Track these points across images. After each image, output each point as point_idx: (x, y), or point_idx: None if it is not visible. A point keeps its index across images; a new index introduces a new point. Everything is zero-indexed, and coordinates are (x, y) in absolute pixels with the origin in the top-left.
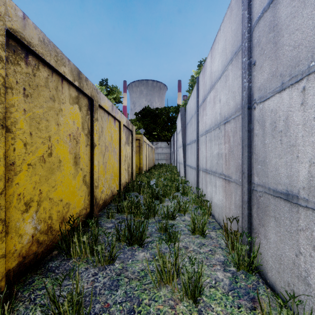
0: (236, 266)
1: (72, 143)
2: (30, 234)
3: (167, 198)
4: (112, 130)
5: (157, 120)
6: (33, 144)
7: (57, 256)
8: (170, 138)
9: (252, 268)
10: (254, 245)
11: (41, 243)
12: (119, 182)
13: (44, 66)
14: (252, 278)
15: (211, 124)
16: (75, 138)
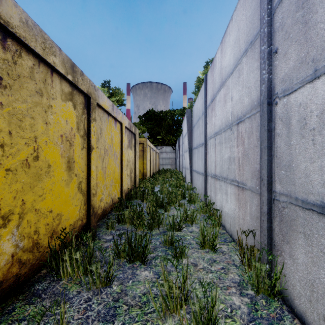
0: (254, 289)
1: (64, 145)
2: (9, 253)
3: (172, 206)
4: (113, 132)
5: (161, 123)
6: (14, 146)
7: (46, 276)
8: (175, 142)
9: (274, 293)
10: (276, 265)
11: (24, 263)
12: (120, 189)
13: (28, 54)
14: (274, 305)
15: (222, 125)
16: (68, 140)
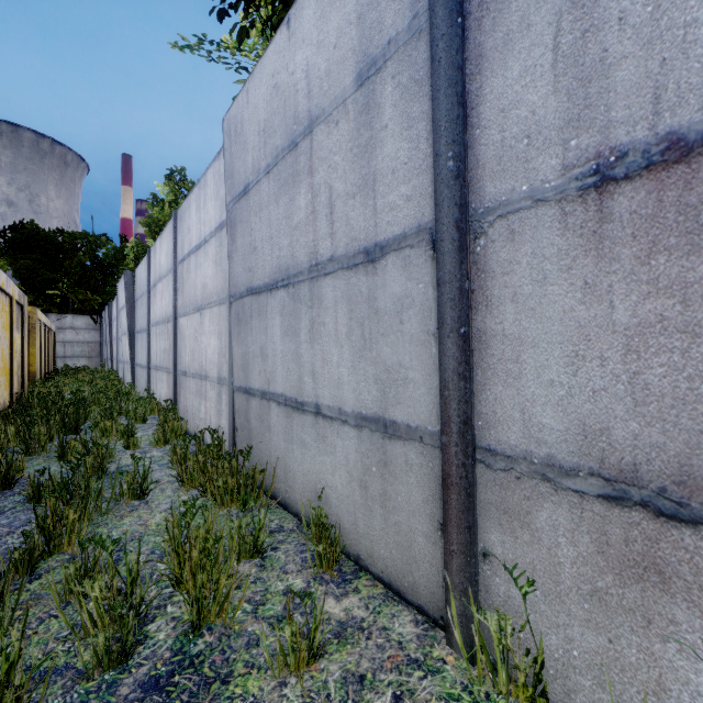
0: None
1: None
2: None
3: None
4: (5, 312)
5: (62, 262)
6: None
7: None
8: (101, 308)
9: None
10: (176, 410)
11: None
12: (10, 391)
13: None
14: None
15: (161, 318)
16: None
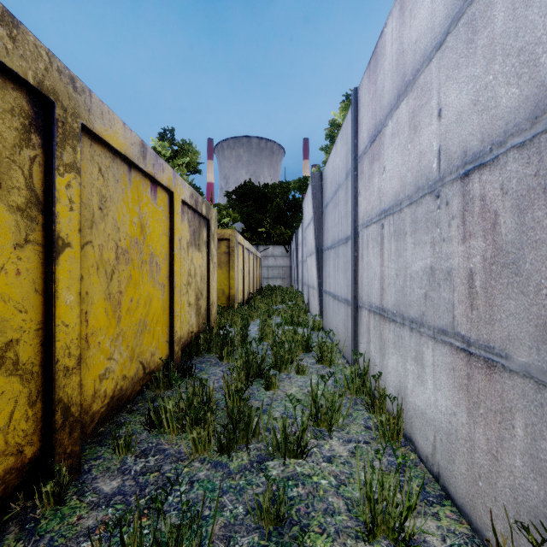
0: None
1: None
2: None
3: (283, 371)
4: (147, 209)
5: (266, 205)
6: None
7: None
8: (290, 239)
9: None
10: None
11: None
12: (169, 336)
13: None
14: None
15: (403, 191)
16: None
